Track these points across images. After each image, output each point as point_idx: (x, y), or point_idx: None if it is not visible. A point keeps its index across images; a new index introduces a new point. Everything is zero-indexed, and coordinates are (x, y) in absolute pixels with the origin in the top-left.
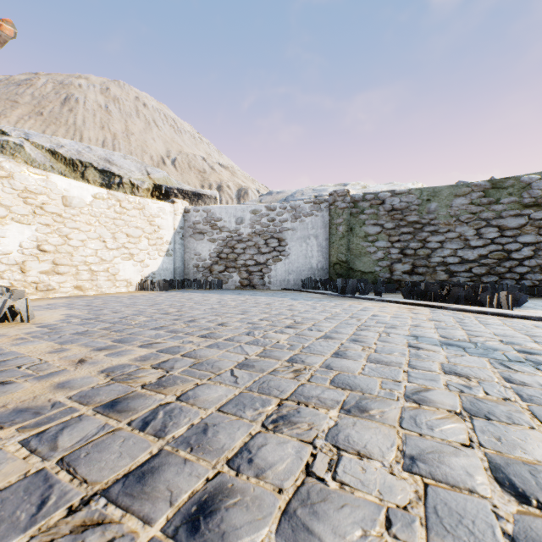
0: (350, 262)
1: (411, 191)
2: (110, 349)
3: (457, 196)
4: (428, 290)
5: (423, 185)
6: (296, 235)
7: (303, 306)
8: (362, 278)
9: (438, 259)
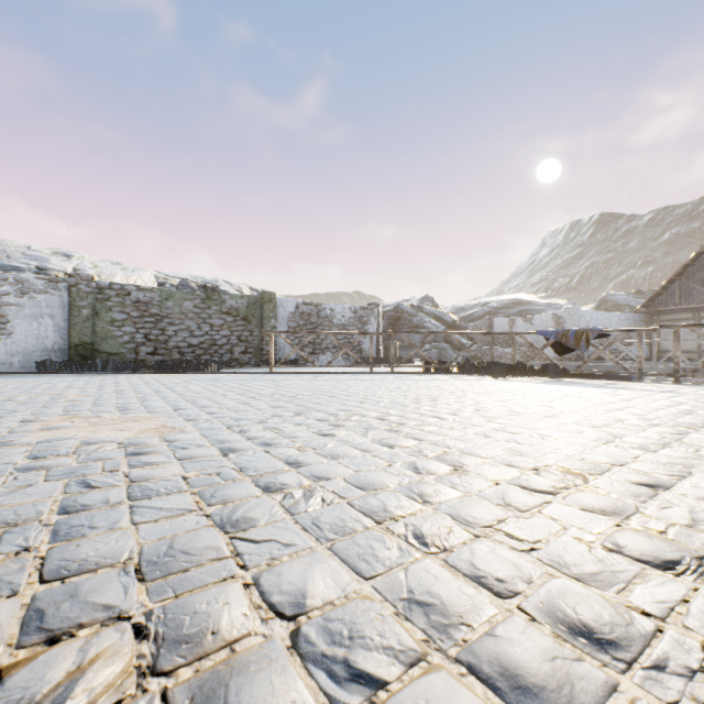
0: (96, 344)
1: (154, 290)
2: (50, 393)
3: (187, 300)
4: (175, 364)
5: (152, 274)
6: (25, 312)
7: (91, 379)
8: (110, 358)
9: (174, 344)
